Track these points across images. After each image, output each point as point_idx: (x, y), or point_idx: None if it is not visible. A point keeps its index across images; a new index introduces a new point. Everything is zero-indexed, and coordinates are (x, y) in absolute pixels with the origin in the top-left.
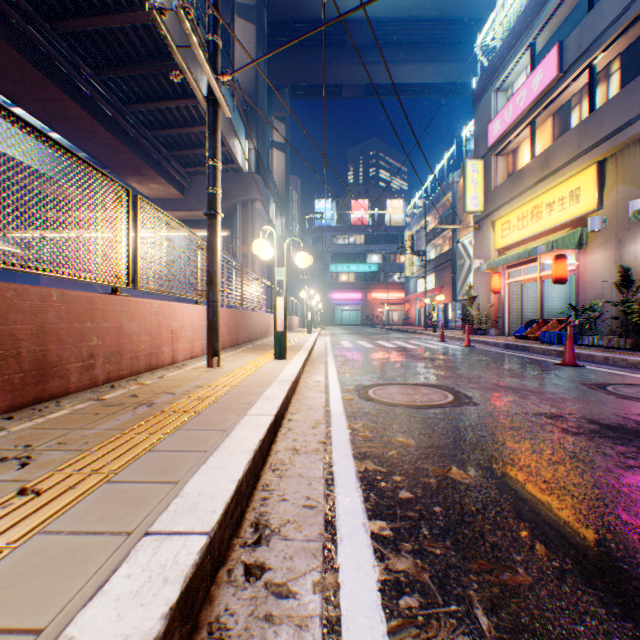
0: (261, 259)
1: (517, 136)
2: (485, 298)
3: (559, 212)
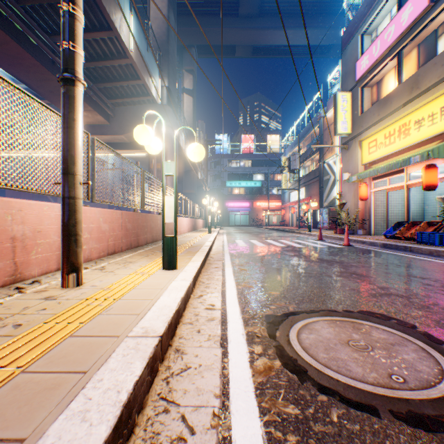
0: None
1: (383, 68)
2: (353, 204)
3: (429, 127)
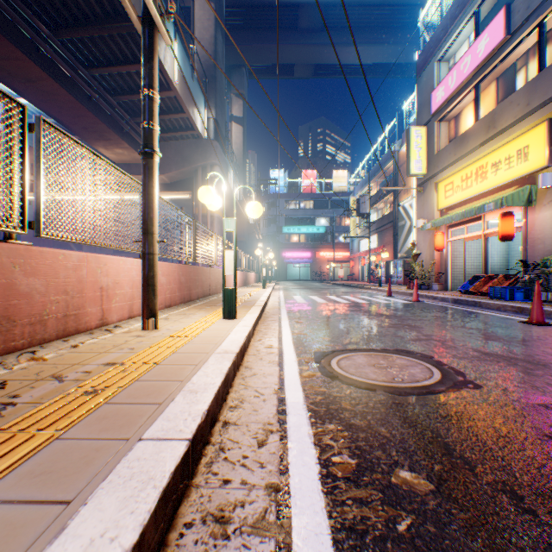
0: (220, 220)
1: (460, 101)
2: (428, 255)
3: (506, 171)
